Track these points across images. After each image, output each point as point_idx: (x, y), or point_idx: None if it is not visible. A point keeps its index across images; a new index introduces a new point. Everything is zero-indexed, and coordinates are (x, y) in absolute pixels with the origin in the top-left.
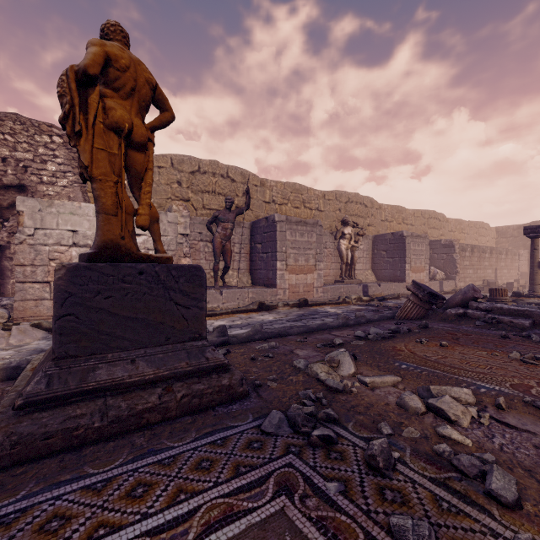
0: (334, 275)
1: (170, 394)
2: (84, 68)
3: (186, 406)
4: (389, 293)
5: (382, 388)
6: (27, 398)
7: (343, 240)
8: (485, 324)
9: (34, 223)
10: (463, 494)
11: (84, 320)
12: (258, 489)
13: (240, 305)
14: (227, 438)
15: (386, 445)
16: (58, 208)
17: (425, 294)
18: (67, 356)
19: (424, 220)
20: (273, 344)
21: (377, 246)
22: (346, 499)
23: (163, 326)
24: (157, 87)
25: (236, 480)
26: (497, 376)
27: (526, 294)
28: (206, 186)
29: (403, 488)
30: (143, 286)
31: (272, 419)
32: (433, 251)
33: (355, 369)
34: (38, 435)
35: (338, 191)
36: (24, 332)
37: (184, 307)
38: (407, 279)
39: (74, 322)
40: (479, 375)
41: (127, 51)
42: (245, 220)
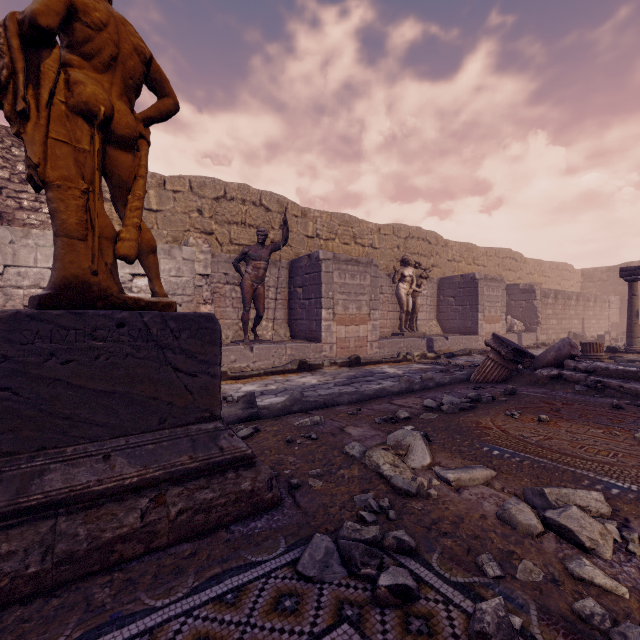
0: (392, 326)
1: (161, 508)
2: (32, 16)
3: (184, 527)
4: (458, 348)
5: (472, 488)
6: None
7: (403, 283)
8: (588, 389)
9: (3, 258)
10: None
11: (28, 397)
12: None
13: (275, 364)
14: (243, 588)
15: (503, 611)
16: (37, 240)
17: (509, 350)
18: None
19: (499, 260)
20: (317, 419)
21: (443, 291)
22: None
23: (155, 402)
24: (152, 61)
25: None
26: (628, 468)
27: (623, 349)
28: (234, 216)
29: None
30: (125, 344)
31: (314, 551)
32: (509, 298)
33: (431, 457)
34: None
35: (396, 225)
36: None
37: (187, 374)
38: (480, 331)
39: (11, 401)
40: (603, 467)
41: (105, 3)
42: (283, 259)
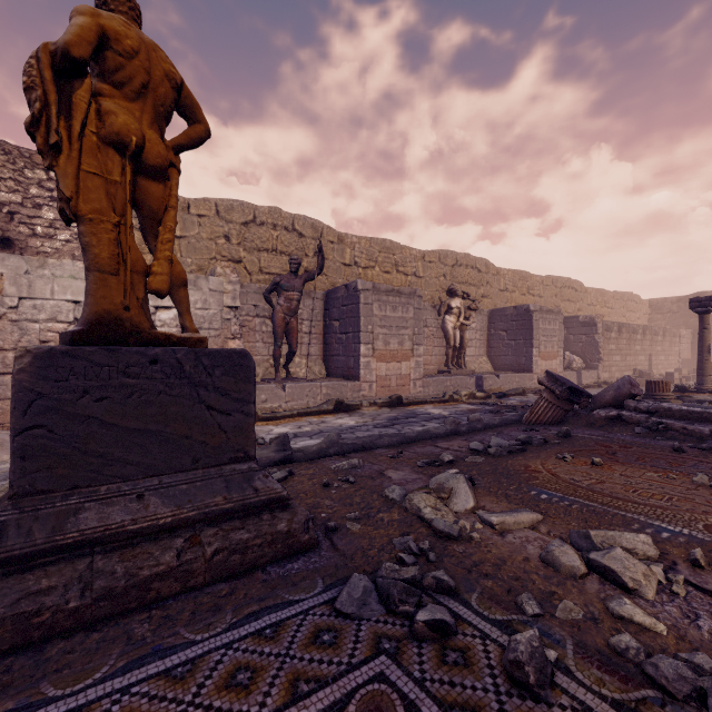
0: (437, 363)
1: (196, 548)
2: (65, 47)
3: (220, 567)
4: (511, 387)
5: (516, 532)
6: None
7: (450, 315)
8: (648, 431)
9: (18, 290)
10: None
11: (62, 434)
12: None
13: (309, 404)
14: (281, 624)
15: (537, 642)
16: (54, 270)
17: (564, 389)
18: (34, 491)
19: (556, 290)
20: (355, 462)
21: (494, 325)
22: None
23: (188, 441)
24: (183, 86)
25: (292, 710)
26: (682, 512)
27: (693, 388)
28: (264, 243)
29: None
30: (158, 381)
31: (352, 590)
32: (568, 331)
33: (475, 501)
34: None
35: (443, 251)
36: (0, 444)
37: (221, 413)
38: (535, 369)
39: (45, 439)
40: (656, 511)
41: (136, 29)
42: (318, 289)
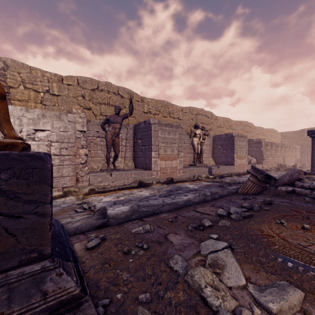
0: (189, 161)
1: None
2: None
3: None
4: (224, 172)
5: None
6: None
7: (195, 138)
8: (314, 200)
9: None
10: None
11: None
12: None
13: (125, 183)
14: None
15: None
16: None
17: (263, 175)
18: None
19: (242, 127)
20: (148, 228)
21: (216, 142)
22: None
23: None
24: None
25: None
26: None
27: (309, 172)
28: (103, 100)
29: None
30: None
31: None
32: (248, 146)
33: (243, 275)
34: None
35: (191, 107)
36: None
37: (9, 216)
38: (235, 163)
39: None
40: None
41: None
42: (131, 124)
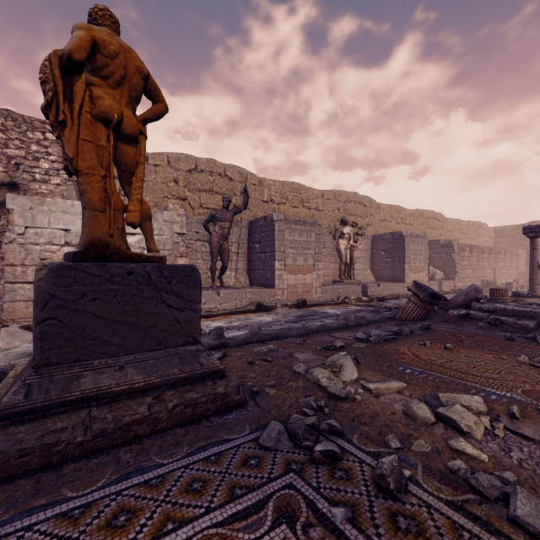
0: (333, 275)
1: (161, 404)
2: (69, 53)
3: (178, 416)
4: (388, 293)
5: (387, 395)
6: (3, 410)
7: (342, 239)
8: (488, 325)
9: (24, 221)
10: (485, 520)
11: (68, 324)
12: (255, 517)
13: (237, 305)
14: (222, 453)
15: (396, 463)
16: (50, 206)
17: (427, 294)
18: (49, 363)
19: (423, 220)
20: (272, 347)
21: (376, 246)
22: (354, 528)
23: (154, 329)
24: (149, 77)
25: (231, 505)
26: (507, 382)
27: (526, 294)
28: (203, 185)
29: (418, 513)
30: (133, 287)
31: (270, 432)
32: (432, 251)
33: (358, 374)
34: (12, 453)
35: (337, 191)
36: (13, 334)
37: (177, 309)
38: (407, 279)
39: (57, 327)
40: (488, 381)
41: (117, 37)
42: (243, 219)
